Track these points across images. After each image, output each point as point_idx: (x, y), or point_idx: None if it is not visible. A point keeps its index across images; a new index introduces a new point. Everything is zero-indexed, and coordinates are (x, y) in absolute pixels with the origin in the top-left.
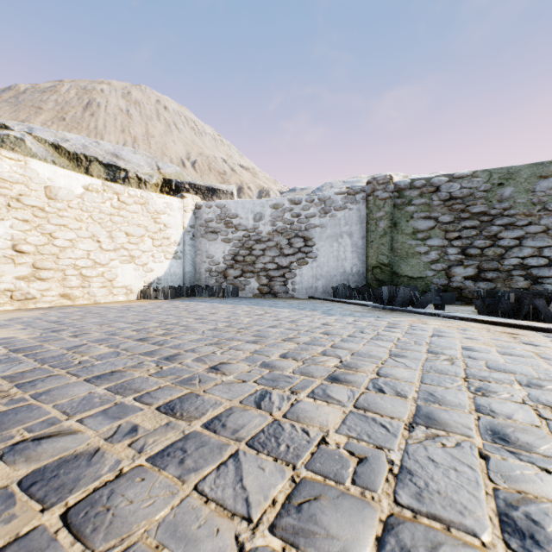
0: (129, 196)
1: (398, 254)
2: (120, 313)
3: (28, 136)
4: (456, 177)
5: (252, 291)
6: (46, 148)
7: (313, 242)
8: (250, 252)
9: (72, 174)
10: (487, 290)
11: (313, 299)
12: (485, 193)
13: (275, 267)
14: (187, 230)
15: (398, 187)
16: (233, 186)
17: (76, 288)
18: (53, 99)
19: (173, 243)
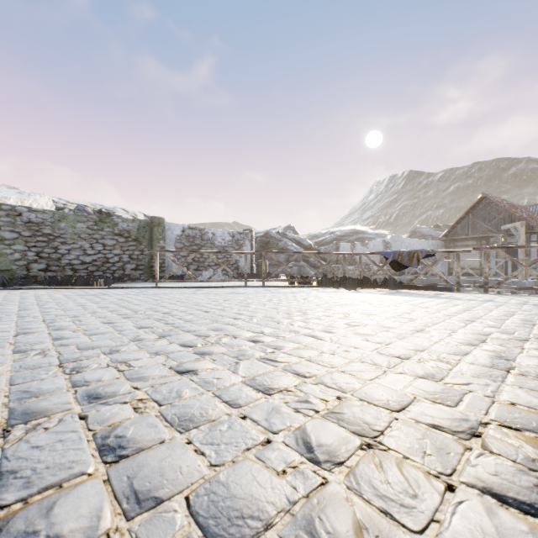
0: None
1: None
2: None
3: None
4: (34, 210)
5: None
6: None
7: None
8: None
9: None
10: (50, 275)
11: None
12: (52, 223)
13: None
14: None
15: None
16: None
17: None
18: None
19: None
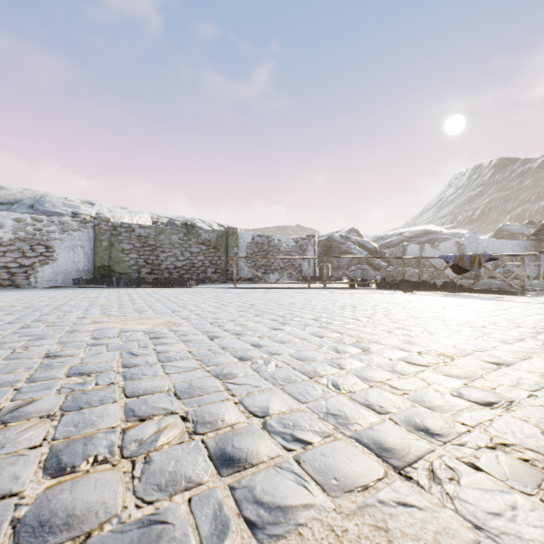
0: None
1: (115, 260)
2: None
3: None
4: (143, 226)
5: None
6: None
7: (54, 250)
8: None
9: None
10: (156, 277)
11: (58, 287)
12: (154, 236)
13: (18, 266)
14: None
15: (115, 225)
16: None
17: None
18: None
19: None
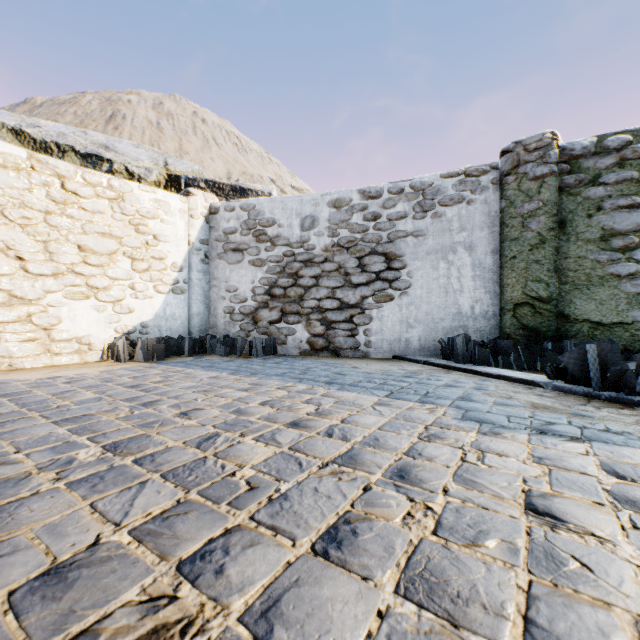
0: (86, 183)
1: (570, 278)
2: None
3: None
4: None
5: (298, 345)
6: (1, 134)
7: (402, 262)
8: (295, 281)
9: None
10: None
11: (404, 362)
12: None
13: (336, 306)
14: (195, 247)
15: (570, 153)
16: (272, 187)
17: None
18: (71, 112)
19: (171, 267)
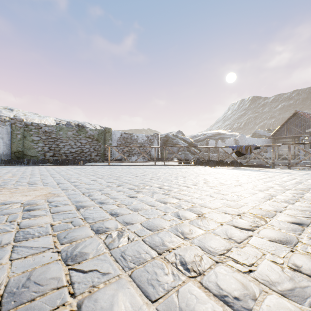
0: None
1: (27, 147)
2: None
3: None
4: (47, 125)
5: None
6: None
7: None
8: None
9: None
10: (56, 159)
11: None
12: (56, 132)
13: None
14: None
15: (27, 124)
16: None
17: None
18: None
19: None
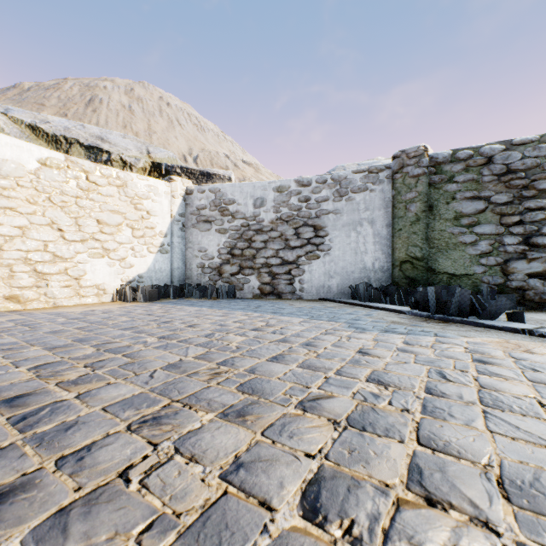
0: (102, 175)
1: (435, 244)
2: (62, 325)
3: (1, 116)
4: (516, 143)
5: (251, 290)
6: (21, 130)
7: (325, 232)
8: (249, 244)
9: (23, 144)
10: None
11: (326, 301)
12: None
13: (279, 262)
14: (176, 219)
15: (435, 160)
16: (231, 171)
17: (28, 288)
18: (55, 96)
19: (159, 234)
